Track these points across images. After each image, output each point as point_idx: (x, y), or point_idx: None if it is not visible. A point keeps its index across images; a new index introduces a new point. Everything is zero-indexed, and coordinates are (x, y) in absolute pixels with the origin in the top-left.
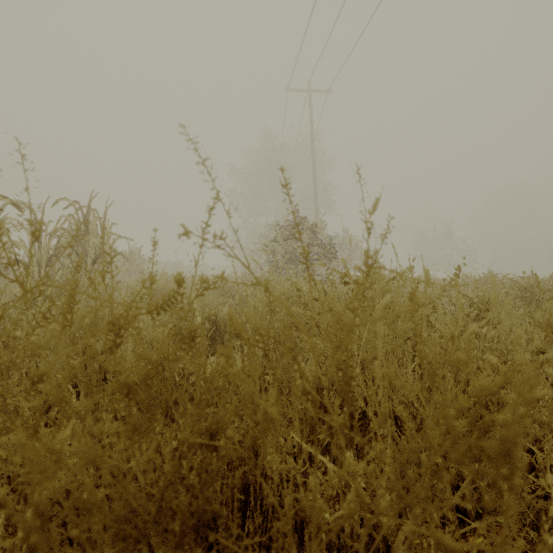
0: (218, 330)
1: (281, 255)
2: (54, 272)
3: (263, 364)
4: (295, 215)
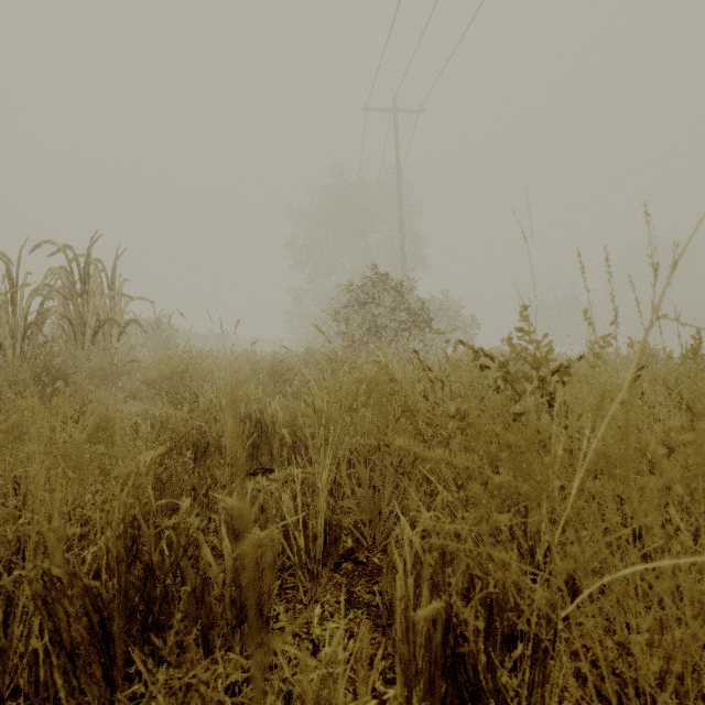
0: (264, 434)
1: (358, 324)
2: (36, 347)
3: (330, 492)
4: (377, 271)
